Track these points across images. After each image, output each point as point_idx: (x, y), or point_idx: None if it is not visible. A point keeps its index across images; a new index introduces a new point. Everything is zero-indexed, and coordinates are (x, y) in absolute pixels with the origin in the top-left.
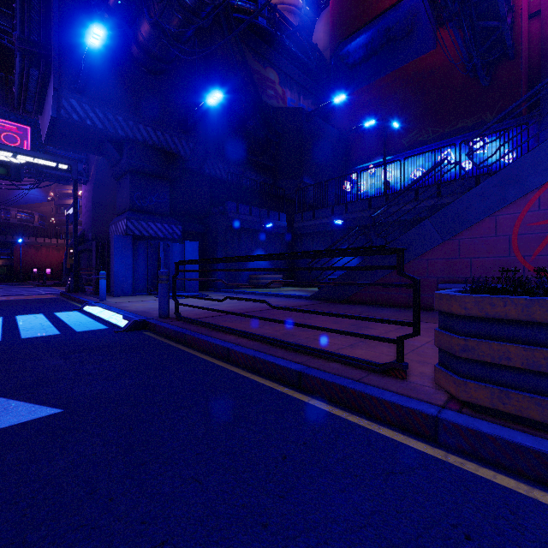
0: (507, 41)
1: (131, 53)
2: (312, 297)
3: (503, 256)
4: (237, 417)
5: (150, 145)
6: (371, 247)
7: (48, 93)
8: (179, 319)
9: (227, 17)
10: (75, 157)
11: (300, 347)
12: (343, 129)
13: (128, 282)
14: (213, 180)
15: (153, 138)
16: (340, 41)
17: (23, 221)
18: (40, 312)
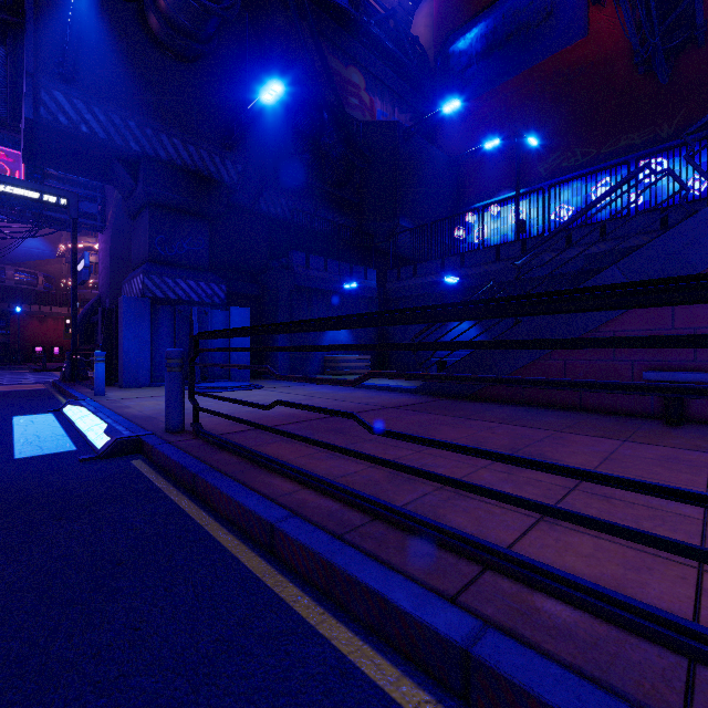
0: (697, 17)
1: (148, 27)
2: (420, 390)
3: None
4: None
5: (178, 167)
6: (679, 278)
7: (23, 85)
8: (197, 436)
9: None
10: (87, 194)
11: (438, 531)
12: (454, 154)
13: (145, 366)
14: (273, 221)
15: (183, 155)
16: (449, 33)
17: (23, 283)
18: None
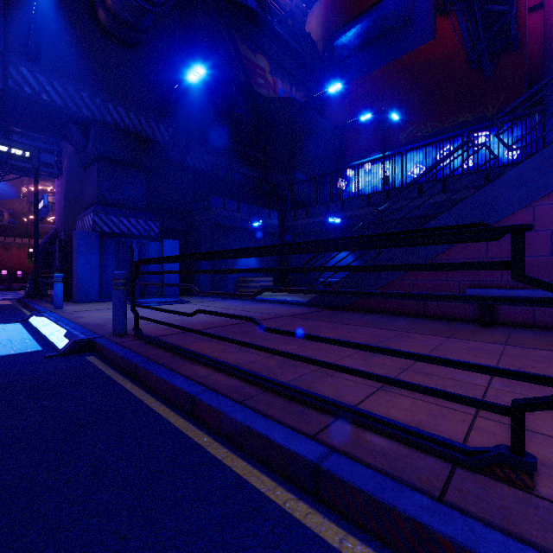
0: (512, 29)
1: (97, 19)
2: (309, 303)
3: (544, 255)
4: None
5: (122, 129)
6: (449, 227)
7: None
8: (138, 338)
9: None
10: (46, 148)
11: (308, 396)
12: (337, 124)
13: (95, 286)
14: (197, 173)
15: (126, 120)
16: (334, 31)
17: None
18: None
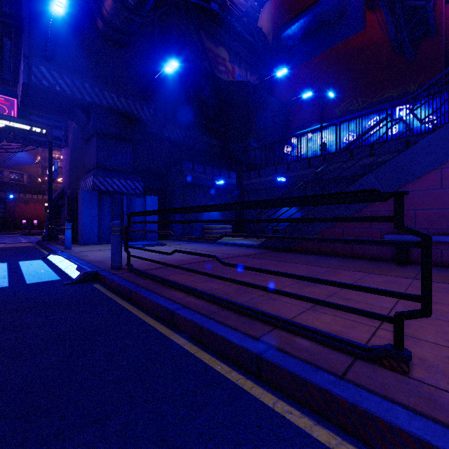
0: (430, 20)
1: (96, 27)
2: (260, 246)
3: None
4: (169, 448)
5: (114, 111)
6: (352, 191)
7: (21, 62)
8: (130, 271)
9: (184, 1)
10: (56, 125)
11: (255, 312)
12: (284, 101)
13: (94, 232)
14: (172, 143)
15: (117, 104)
16: (281, 25)
17: (14, 180)
18: (6, 261)
